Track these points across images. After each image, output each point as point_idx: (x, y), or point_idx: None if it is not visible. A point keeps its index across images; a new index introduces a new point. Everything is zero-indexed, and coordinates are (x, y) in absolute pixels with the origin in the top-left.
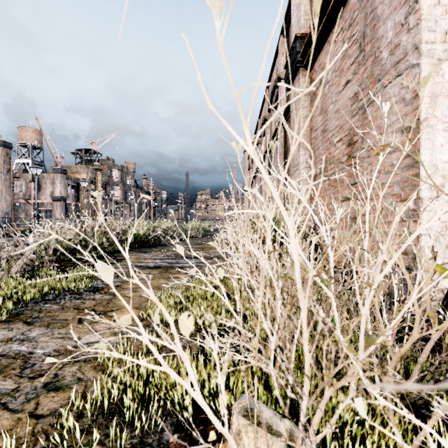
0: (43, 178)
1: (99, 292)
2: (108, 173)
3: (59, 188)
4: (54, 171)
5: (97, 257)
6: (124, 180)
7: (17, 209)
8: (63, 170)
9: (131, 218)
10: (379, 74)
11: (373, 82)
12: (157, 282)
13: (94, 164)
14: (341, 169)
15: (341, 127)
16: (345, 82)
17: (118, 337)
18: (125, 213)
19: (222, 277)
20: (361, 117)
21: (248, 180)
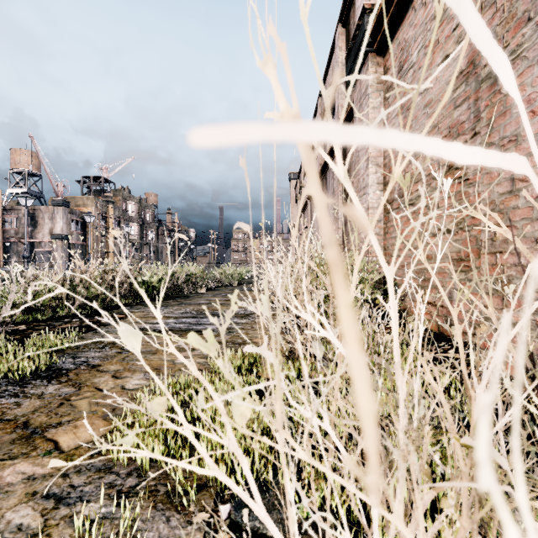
0: (40, 211)
1: (58, 379)
2: (122, 207)
3: (60, 224)
4: (54, 204)
5: (88, 314)
6: (143, 215)
7: (7, 251)
8: (65, 202)
9: (150, 262)
10: (528, 9)
11: (514, 27)
12: (158, 358)
13: (104, 194)
14: (435, 188)
15: (435, 126)
16: (442, 58)
17: (33, 509)
18: (144, 256)
19: (244, 425)
20: (487, 92)
21: (295, 215)
